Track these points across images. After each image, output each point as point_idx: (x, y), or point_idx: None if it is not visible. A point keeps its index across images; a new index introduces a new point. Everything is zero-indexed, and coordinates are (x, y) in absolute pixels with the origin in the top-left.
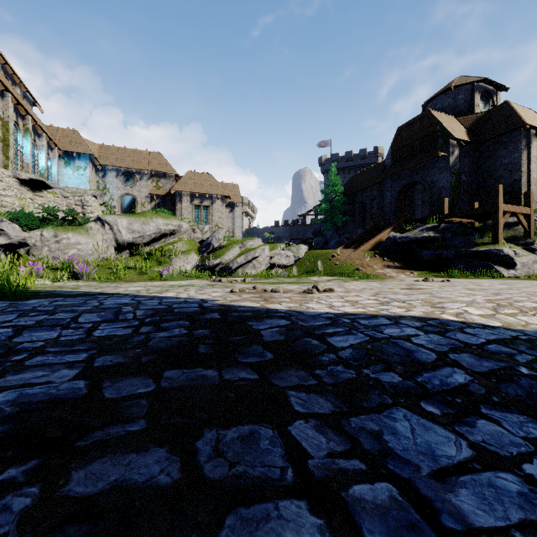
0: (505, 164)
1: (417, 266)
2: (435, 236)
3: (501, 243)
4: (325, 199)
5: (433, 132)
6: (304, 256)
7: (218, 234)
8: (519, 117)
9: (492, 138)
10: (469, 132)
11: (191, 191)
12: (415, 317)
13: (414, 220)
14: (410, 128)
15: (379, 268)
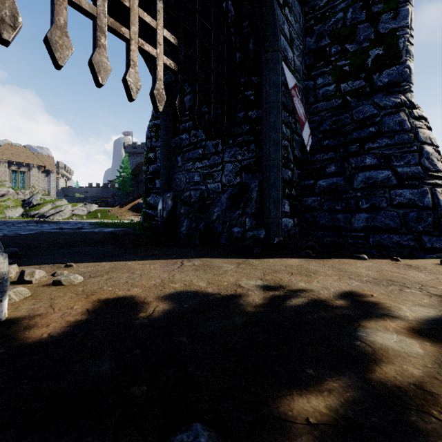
0: None
1: None
2: None
3: None
4: (120, 175)
5: None
6: (94, 210)
7: (37, 197)
8: None
9: None
10: None
11: (9, 160)
12: (81, 221)
13: None
14: None
15: (129, 216)
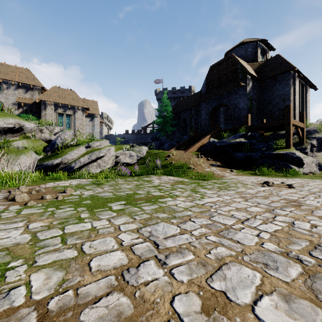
0: (280, 95)
1: (233, 164)
2: (245, 141)
3: (291, 148)
4: (160, 115)
5: (235, 69)
6: (146, 155)
7: (64, 134)
8: (289, 64)
9: (272, 77)
10: (256, 73)
11: (55, 102)
12: None
13: (225, 130)
14: (219, 67)
15: (206, 166)
